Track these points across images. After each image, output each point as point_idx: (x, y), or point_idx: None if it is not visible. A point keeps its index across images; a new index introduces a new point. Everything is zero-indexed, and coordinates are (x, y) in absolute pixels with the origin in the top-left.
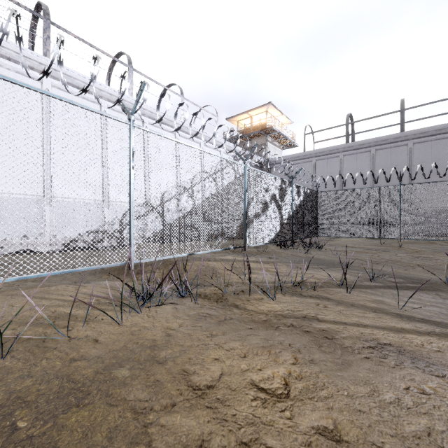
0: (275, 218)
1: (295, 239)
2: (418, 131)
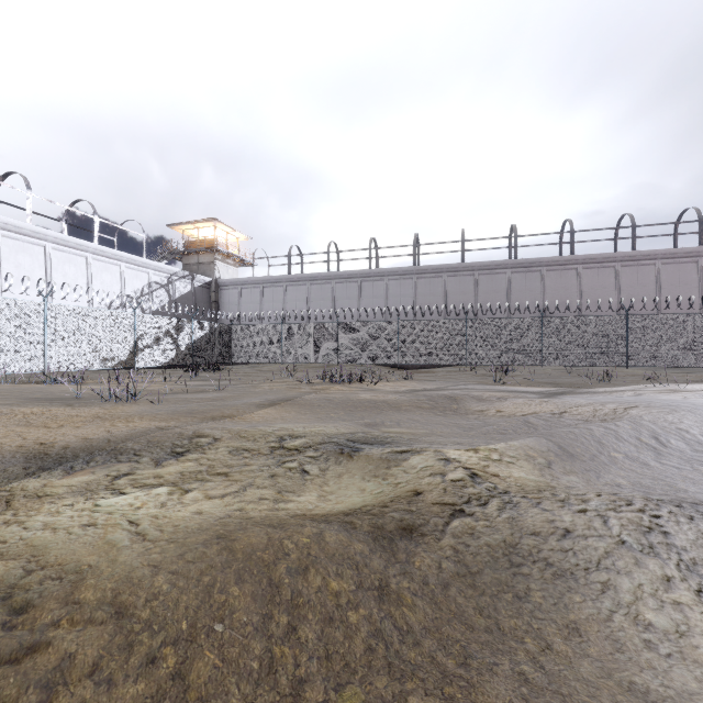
0: (170, 348)
1: (197, 364)
2: (338, 273)
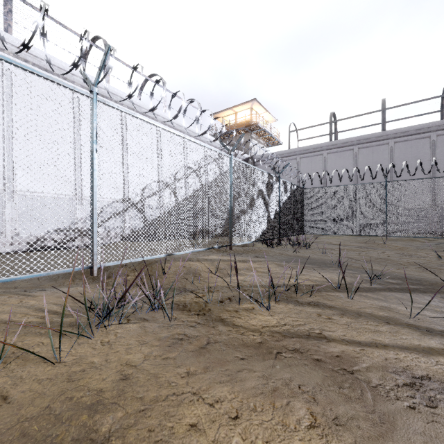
0: (262, 215)
1: (282, 236)
2: (399, 130)
